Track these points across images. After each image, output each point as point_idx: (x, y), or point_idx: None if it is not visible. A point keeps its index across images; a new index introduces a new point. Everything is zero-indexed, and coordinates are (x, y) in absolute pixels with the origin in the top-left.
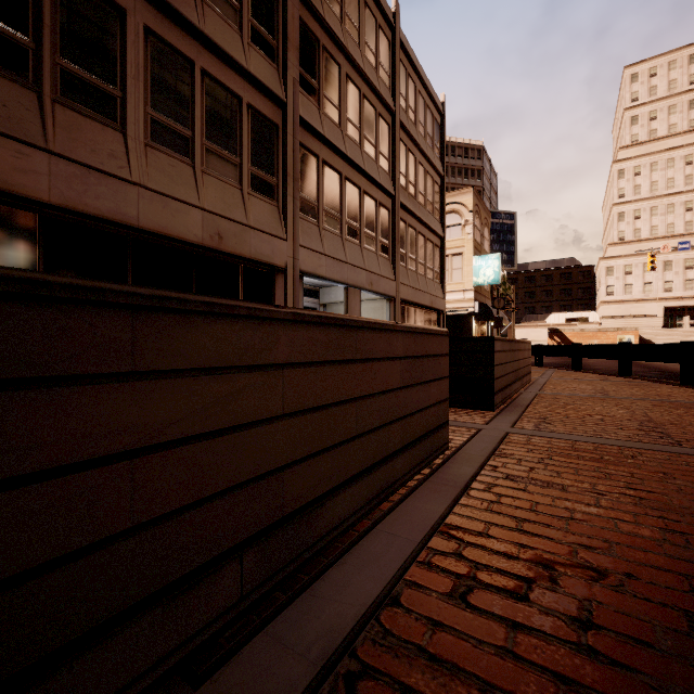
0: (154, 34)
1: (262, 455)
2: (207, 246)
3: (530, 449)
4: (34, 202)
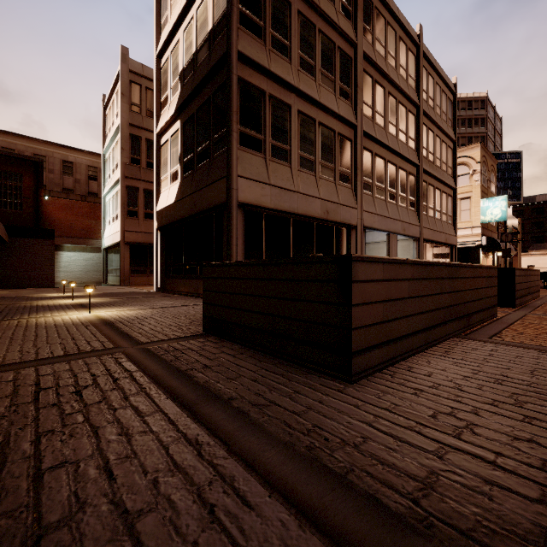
0: (300, 112)
1: (465, 298)
2: (322, 218)
3: (540, 318)
4: (264, 208)
